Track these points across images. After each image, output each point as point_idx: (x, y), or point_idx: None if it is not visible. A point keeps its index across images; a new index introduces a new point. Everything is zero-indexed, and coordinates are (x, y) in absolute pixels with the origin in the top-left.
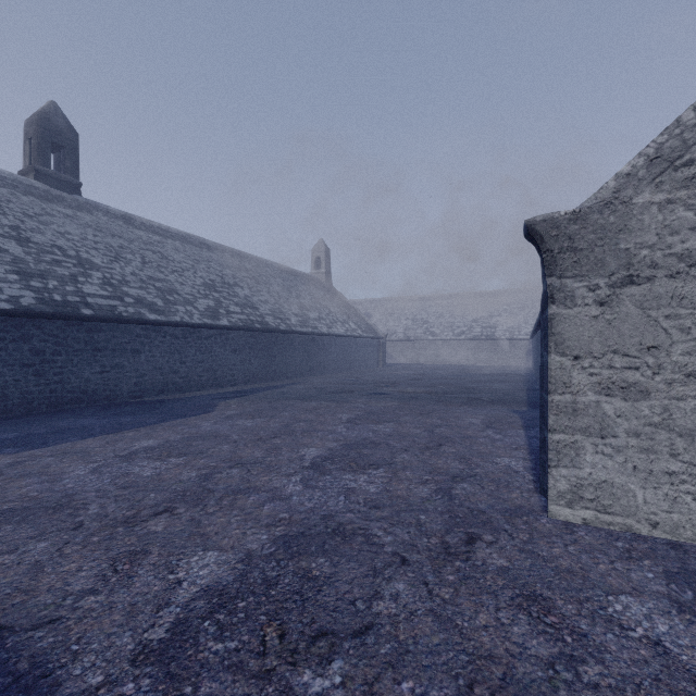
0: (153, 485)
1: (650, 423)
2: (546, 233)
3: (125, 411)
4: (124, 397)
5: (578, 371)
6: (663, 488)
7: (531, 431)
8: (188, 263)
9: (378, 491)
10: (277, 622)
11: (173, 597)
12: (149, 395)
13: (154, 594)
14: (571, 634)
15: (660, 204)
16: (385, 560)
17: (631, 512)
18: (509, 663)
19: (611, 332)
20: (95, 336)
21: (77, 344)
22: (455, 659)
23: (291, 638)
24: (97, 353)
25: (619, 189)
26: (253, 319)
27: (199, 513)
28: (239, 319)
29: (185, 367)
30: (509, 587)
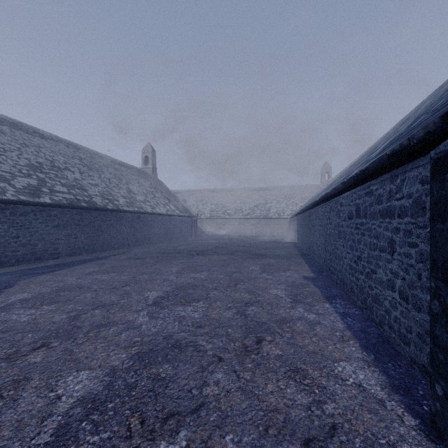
0: None
1: None
2: None
3: None
4: None
5: None
6: None
7: (335, 304)
8: (14, 145)
9: None
10: None
11: None
12: None
13: None
14: None
15: None
16: None
17: None
18: None
19: None
20: None
21: None
22: None
23: None
24: None
25: None
26: (80, 198)
27: None
28: (64, 197)
29: None
30: None
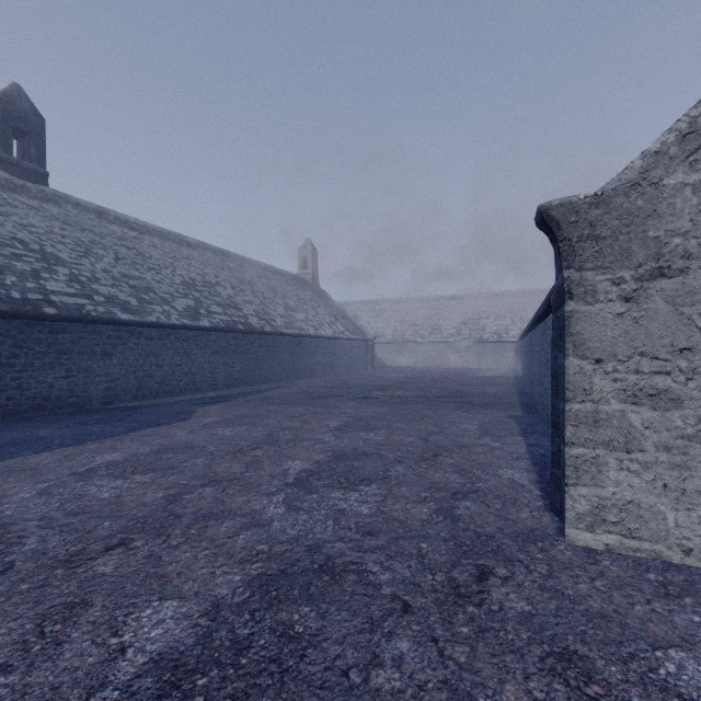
0: (110, 510)
1: (683, 436)
2: (563, 219)
3: (92, 419)
4: (93, 403)
5: (600, 376)
6: (698, 510)
7: (530, 438)
8: (166, 261)
9: (372, 512)
10: None
11: (111, 674)
12: (121, 401)
13: (87, 669)
14: None
15: (695, 186)
16: (383, 607)
17: (660, 537)
18: None
19: (638, 331)
20: (59, 337)
21: (39, 346)
22: None
23: None
24: (61, 356)
25: (647, 169)
26: (236, 320)
27: (160, 547)
28: (221, 319)
29: (161, 370)
30: (536, 642)
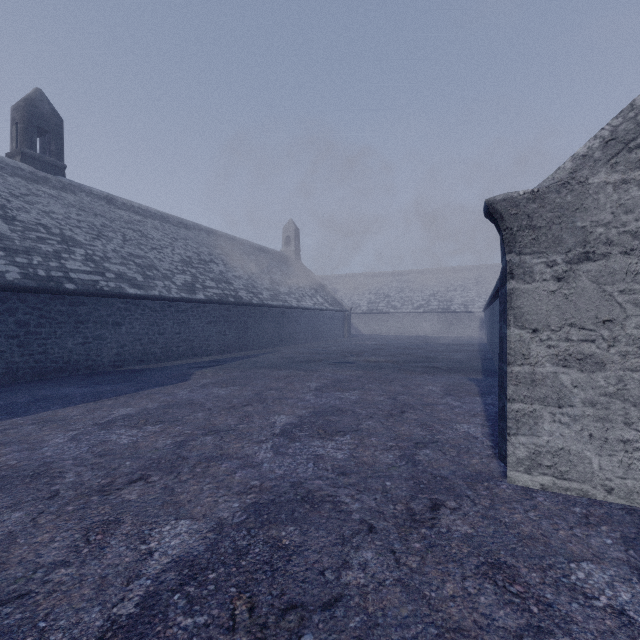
0: (129, 453)
1: (606, 393)
2: (506, 211)
3: (106, 380)
4: (105, 366)
5: (536, 343)
6: (618, 456)
7: (487, 398)
8: (167, 241)
9: (346, 457)
10: (247, 594)
11: (144, 569)
12: (129, 364)
13: (125, 565)
14: (537, 604)
15: (615, 184)
16: (353, 528)
17: (587, 478)
18: (478, 636)
19: (568, 306)
20: (77, 309)
21: (60, 316)
22: (424, 632)
23: (261, 612)
24: (79, 326)
25: (575, 170)
26: (228, 293)
27: (173, 481)
28: (215, 293)
29: (163, 338)
30: (474, 555)
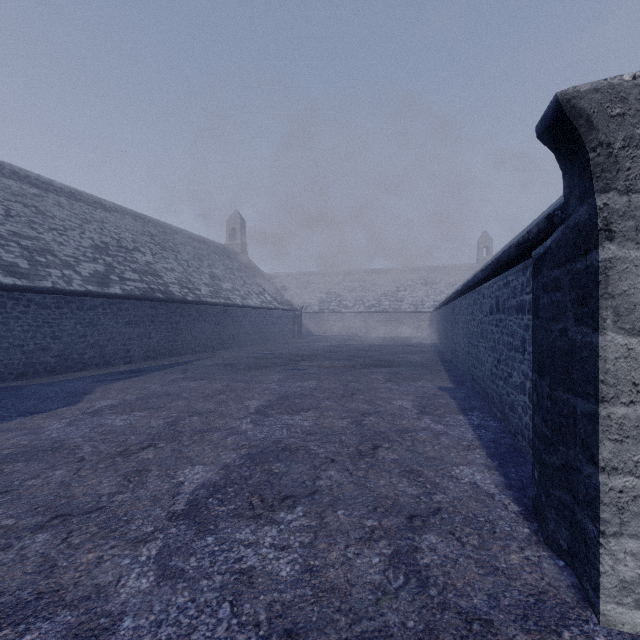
0: None
1: None
2: (600, 111)
3: None
4: None
5: None
6: None
7: (471, 416)
8: (74, 222)
9: (296, 573)
10: None
11: None
12: (3, 380)
13: None
14: None
15: None
16: None
17: None
18: None
19: None
20: None
21: None
22: None
23: None
24: None
25: None
26: (155, 287)
27: None
28: (136, 287)
29: (59, 343)
30: None
